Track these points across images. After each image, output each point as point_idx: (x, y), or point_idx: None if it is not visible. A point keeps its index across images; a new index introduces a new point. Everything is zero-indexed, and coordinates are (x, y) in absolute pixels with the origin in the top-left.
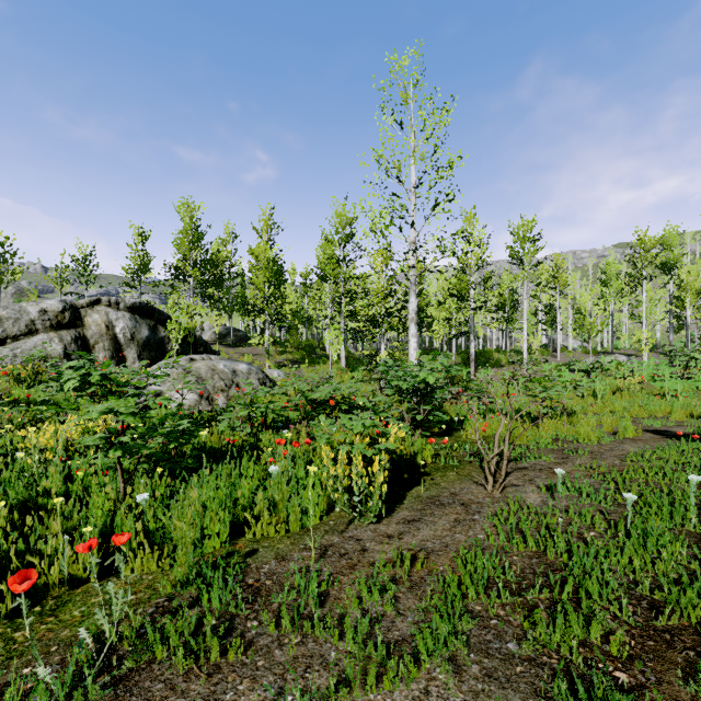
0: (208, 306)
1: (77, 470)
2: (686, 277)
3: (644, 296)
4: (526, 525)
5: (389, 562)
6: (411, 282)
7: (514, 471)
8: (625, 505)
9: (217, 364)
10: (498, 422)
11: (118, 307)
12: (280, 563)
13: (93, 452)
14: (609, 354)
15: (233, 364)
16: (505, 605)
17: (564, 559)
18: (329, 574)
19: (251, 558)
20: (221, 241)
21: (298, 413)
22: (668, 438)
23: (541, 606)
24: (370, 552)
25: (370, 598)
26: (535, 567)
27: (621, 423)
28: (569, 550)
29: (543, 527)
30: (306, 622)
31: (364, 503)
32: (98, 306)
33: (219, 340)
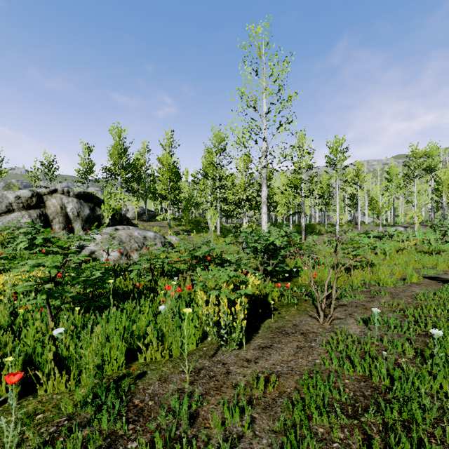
0: (131, 195)
1: (20, 308)
2: (442, 176)
3: (415, 188)
4: (353, 353)
5: (247, 384)
6: (263, 177)
7: (337, 307)
8: (424, 335)
9: (133, 232)
10: (323, 271)
11: (69, 194)
12: (162, 384)
13: (35, 294)
14: (392, 226)
15: (144, 232)
16: (343, 427)
17: (386, 383)
18: (199, 395)
19: (140, 379)
20: (140, 153)
21: (187, 265)
22: (441, 283)
23: (374, 429)
24: (233, 375)
25: (232, 419)
26: (363, 390)
27: (408, 272)
28: (388, 374)
29: (368, 356)
30: (176, 445)
31: (229, 333)
32: (55, 193)
33: (138, 217)
